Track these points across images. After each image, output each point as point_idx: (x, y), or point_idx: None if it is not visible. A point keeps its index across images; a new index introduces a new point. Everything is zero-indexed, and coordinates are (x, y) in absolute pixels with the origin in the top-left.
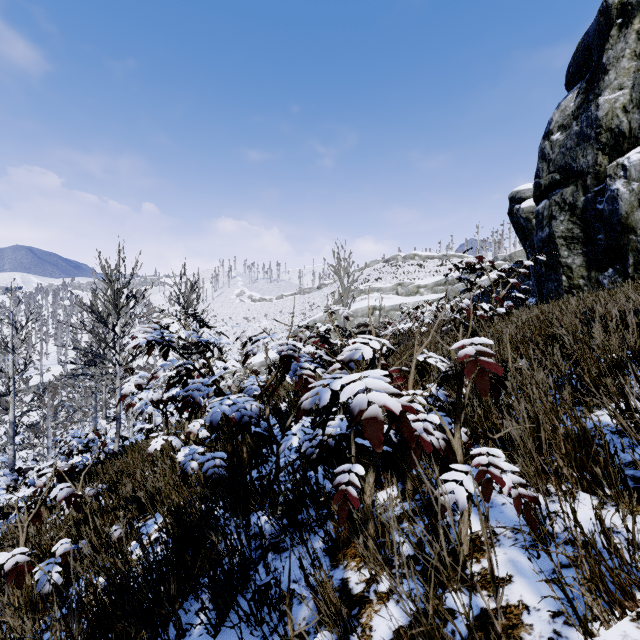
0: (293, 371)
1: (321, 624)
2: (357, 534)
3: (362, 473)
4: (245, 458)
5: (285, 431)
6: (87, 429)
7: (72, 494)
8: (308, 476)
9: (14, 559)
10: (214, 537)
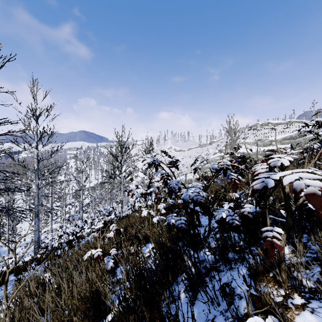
0: (227, 176)
1: (258, 313)
2: (268, 269)
3: (281, 232)
4: (195, 221)
5: (213, 210)
6: (109, 206)
7: (117, 229)
8: (224, 236)
9: (97, 253)
10: (185, 257)
